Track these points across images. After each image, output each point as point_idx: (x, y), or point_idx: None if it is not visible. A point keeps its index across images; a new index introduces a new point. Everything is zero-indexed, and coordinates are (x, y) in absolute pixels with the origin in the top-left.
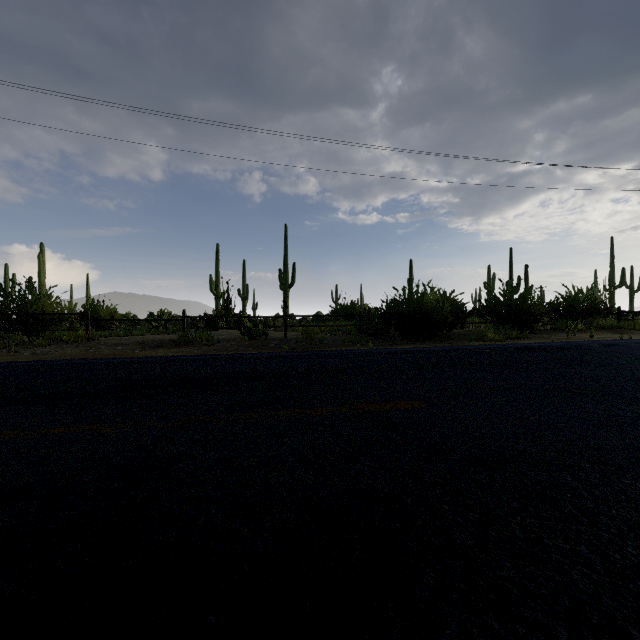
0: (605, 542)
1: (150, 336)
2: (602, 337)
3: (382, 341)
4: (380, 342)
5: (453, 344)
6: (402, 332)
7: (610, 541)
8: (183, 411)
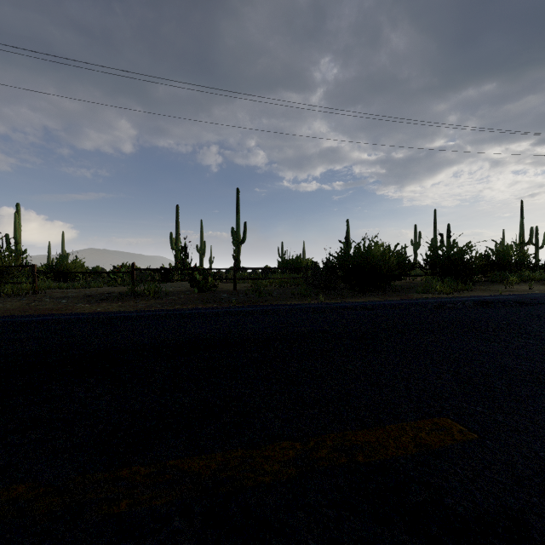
0: None
1: (105, 288)
2: (541, 289)
3: (330, 293)
4: (328, 294)
5: (403, 297)
6: (349, 284)
7: None
8: (6, 455)
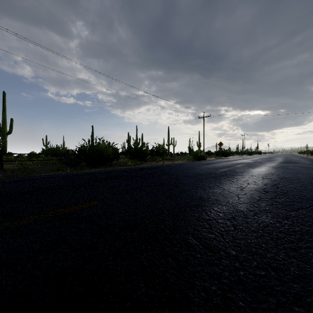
0: (176, 252)
1: None
2: (166, 163)
3: (76, 168)
4: (75, 169)
5: (113, 168)
6: (88, 163)
7: (178, 251)
8: None
